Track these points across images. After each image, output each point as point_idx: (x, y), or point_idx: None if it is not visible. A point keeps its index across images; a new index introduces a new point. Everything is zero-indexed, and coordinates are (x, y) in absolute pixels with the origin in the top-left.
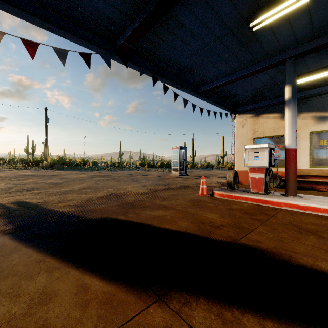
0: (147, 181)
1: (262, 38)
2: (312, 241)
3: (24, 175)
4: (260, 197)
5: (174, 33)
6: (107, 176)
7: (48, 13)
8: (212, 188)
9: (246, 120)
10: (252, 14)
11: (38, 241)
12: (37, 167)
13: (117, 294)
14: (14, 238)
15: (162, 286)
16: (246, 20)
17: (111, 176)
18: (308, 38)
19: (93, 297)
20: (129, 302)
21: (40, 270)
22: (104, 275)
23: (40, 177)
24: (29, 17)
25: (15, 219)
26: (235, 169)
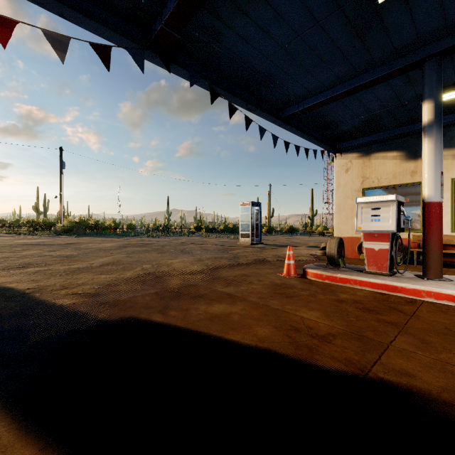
0: (204, 252)
1: (389, 21)
2: None
3: (24, 244)
4: (384, 280)
5: (245, 11)
6: (146, 245)
7: None
8: (302, 264)
9: (351, 161)
10: None
11: None
12: (47, 232)
13: None
14: None
15: None
16: None
17: (153, 244)
18: None
19: None
20: None
21: None
22: None
23: (46, 247)
24: None
25: None
26: (334, 235)
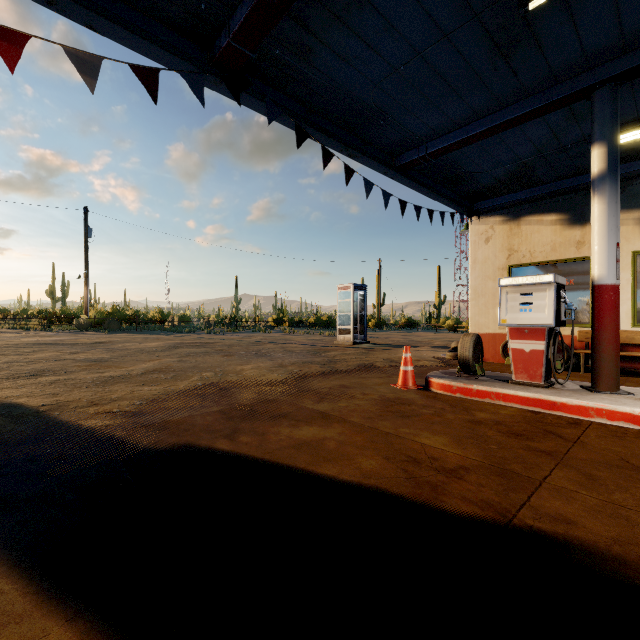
0: (288, 355)
1: (544, 34)
2: None
3: (36, 343)
4: (537, 393)
5: (345, 20)
6: (206, 345)
7: None
8: (424, 372)
9: (493, 228)
10: None
11: (1, 517)
12: (67, 327)
13: None
14: None
15: None
16: None
17: (215, 344)
18: None
19: None
20: None
21: None
22: None
23: (67, 347)
24: None
25: None
26: (470, 330)
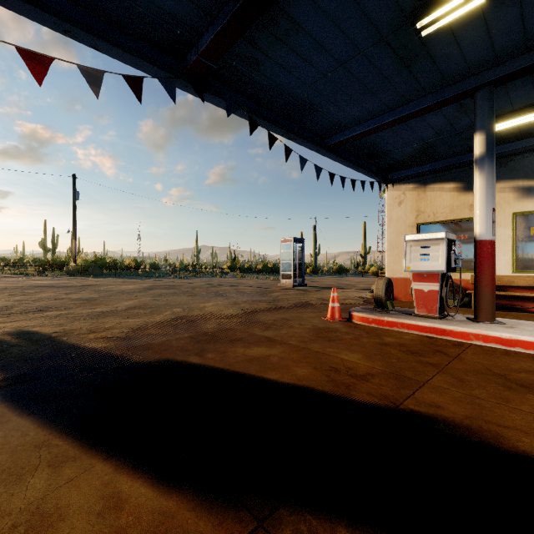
0: (240, 295)
1: (436, 51)
2: (533, 404)
3: (37, 285)
4: (432, 323)
5: (285, 41)
6: (173, 287)
7: (67, 5)
8: (348, 308)
9: (404, 193)
10: (421, 6)
11: (44, 404)
12: (59, 273)
13: (178, 516)
14: (2, 397)
15: (264, 498)
16: (411, 18)
17: (181, 286)
18: (515, 50)
19: (131, 522)
20: (201, 533)
21: (39, 464)
22: (156, 474)
23: (62, 289)
24: (33, 11)
25: (10, 362)
26: (386, 275)
